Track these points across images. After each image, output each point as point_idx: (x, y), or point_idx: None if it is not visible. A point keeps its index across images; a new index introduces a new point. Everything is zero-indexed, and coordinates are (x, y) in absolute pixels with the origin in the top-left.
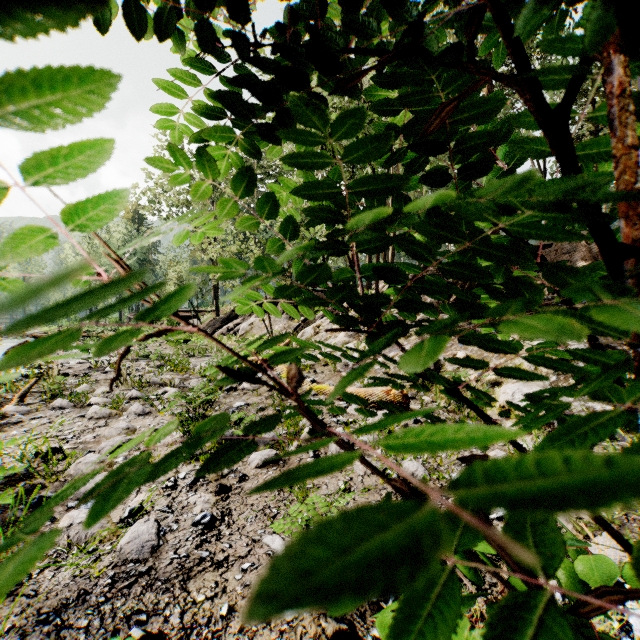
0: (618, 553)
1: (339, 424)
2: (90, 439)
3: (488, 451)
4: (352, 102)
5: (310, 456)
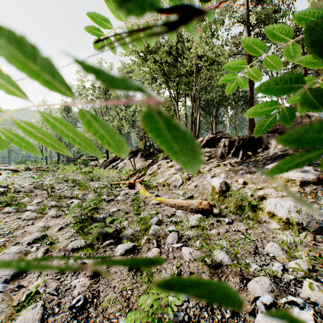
0: None
1: (172, 223)
2: (19, 234)
3: (265, 242)
4: (178, 45)
5: (154, 246)
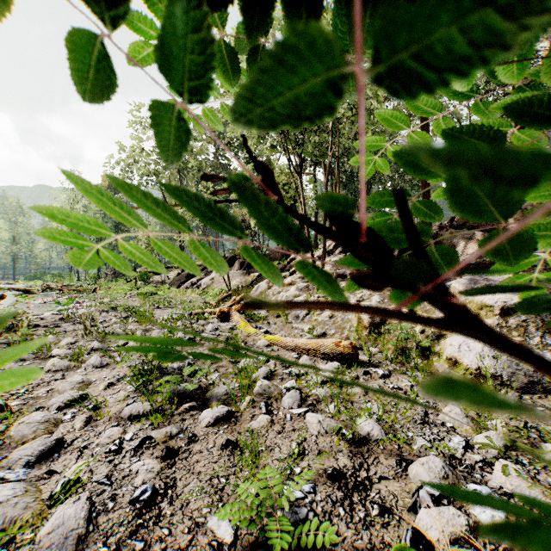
0: None
1: (291, 376)
2: (43, 394)
3: (440, 405)
4: None
5: (262, 412)
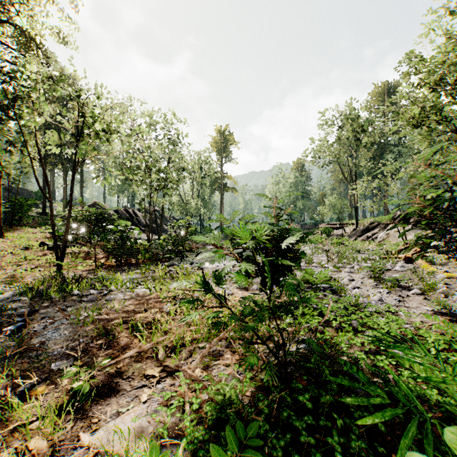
0: None
1: None
2: (337, 277)
3: None
4: None
5: (442, 296)
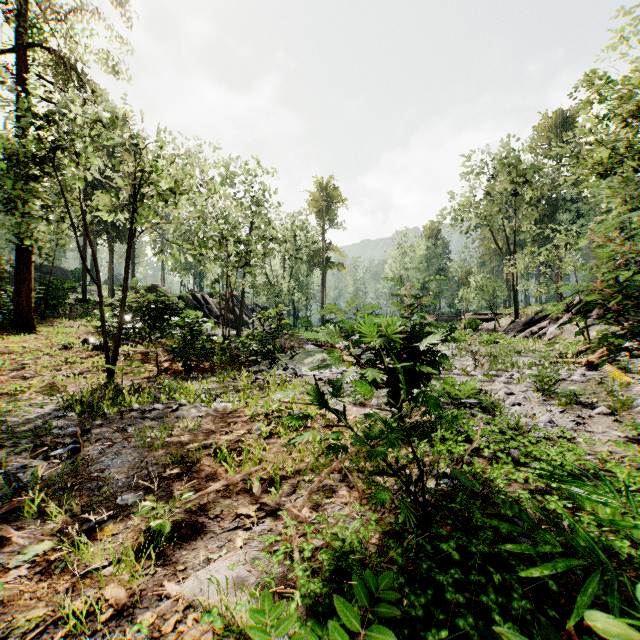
0: None
1: None
2: (488, 389)
3: None
4: None
5: (639, 418)
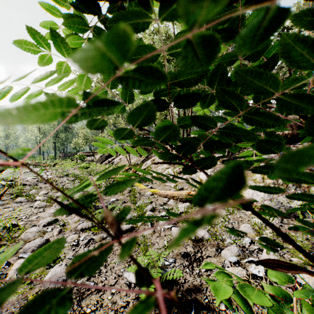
0: (313, 281)
1: (164, 210)
2: (34, 219)
3: (240, 224)
4: None
5: (149, 227)
